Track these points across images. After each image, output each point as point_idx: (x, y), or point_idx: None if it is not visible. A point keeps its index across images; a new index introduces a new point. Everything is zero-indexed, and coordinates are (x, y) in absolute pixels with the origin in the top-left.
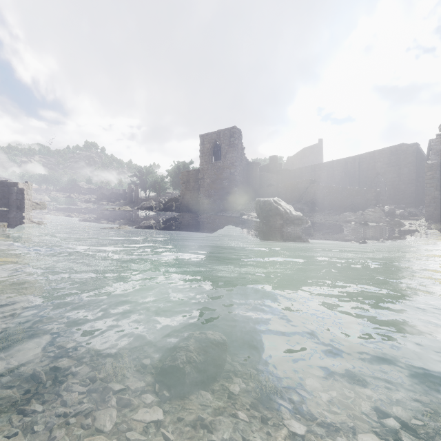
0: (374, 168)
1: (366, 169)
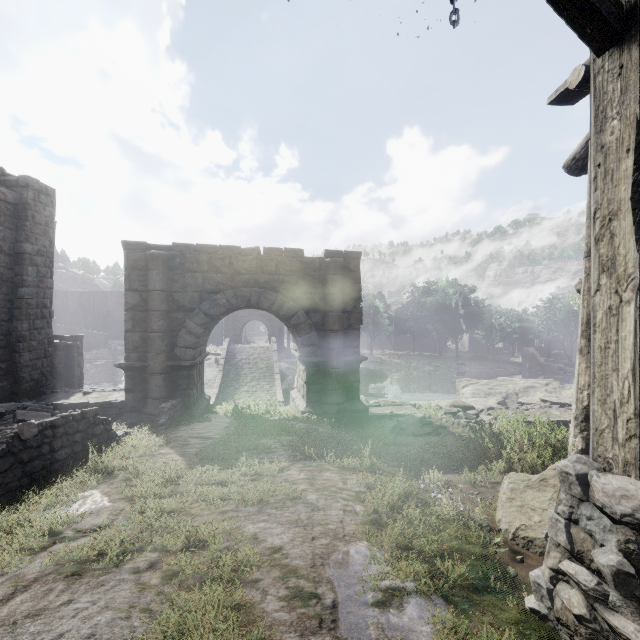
0: (107, 305)
1: (100, 305)
